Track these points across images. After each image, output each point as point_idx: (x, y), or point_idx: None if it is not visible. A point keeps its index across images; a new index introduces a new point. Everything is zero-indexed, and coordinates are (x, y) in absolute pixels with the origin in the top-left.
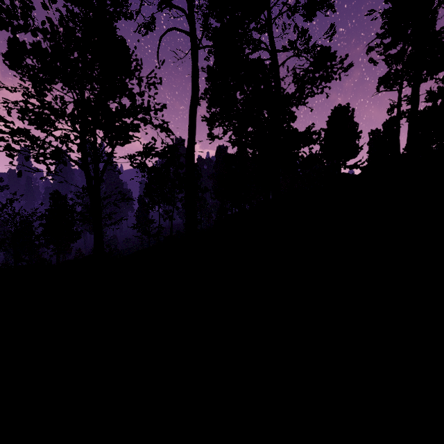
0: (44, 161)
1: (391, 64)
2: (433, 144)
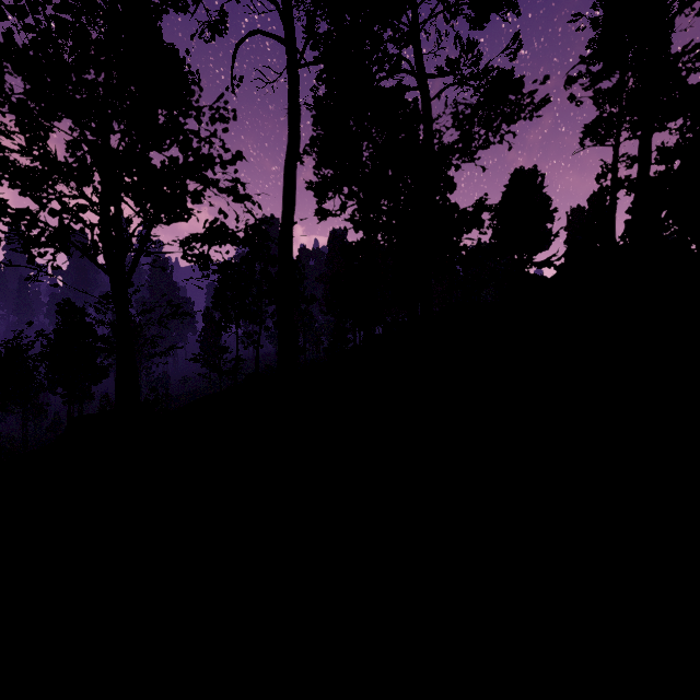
0: (28, 248)
1: (603, 104)
2: (666, 231)
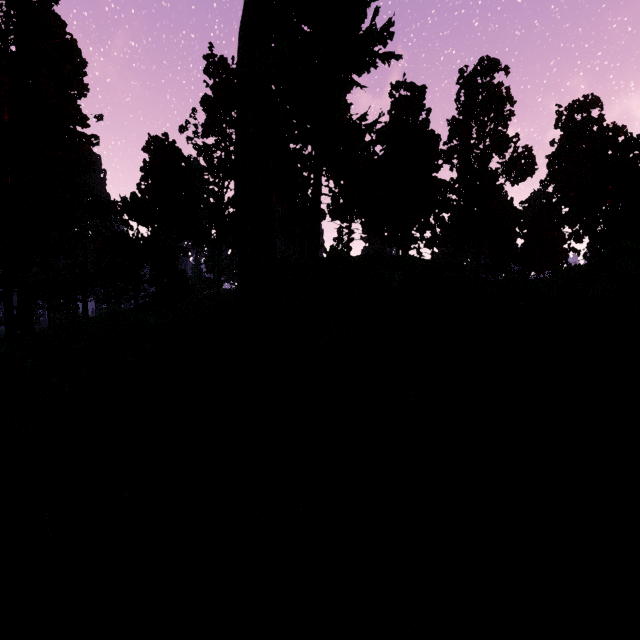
0: None
1: None
2: None
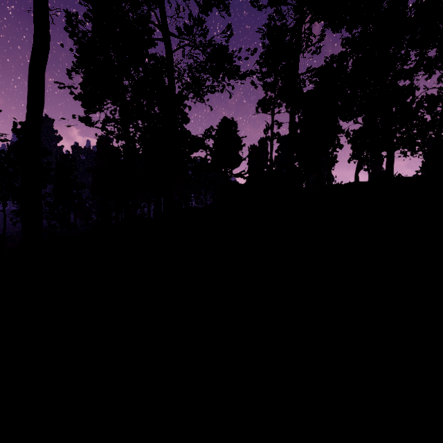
0: None
1: (267, 90)
2: None
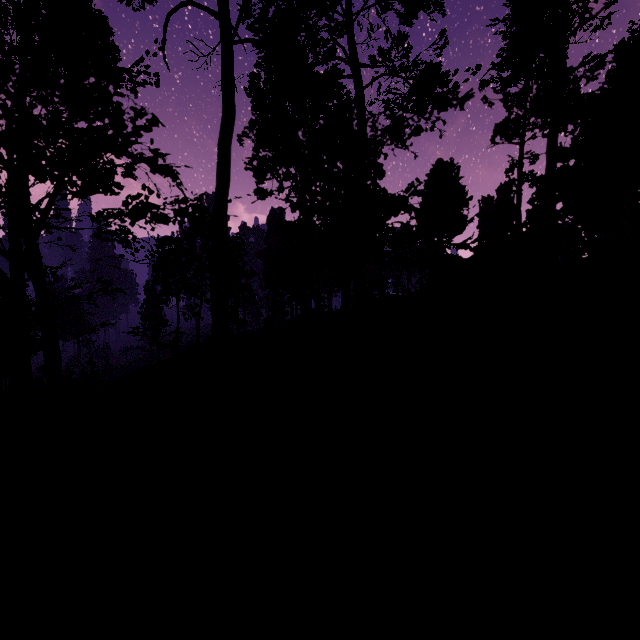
0: None
1: (511, 106)
2: (561, 220)
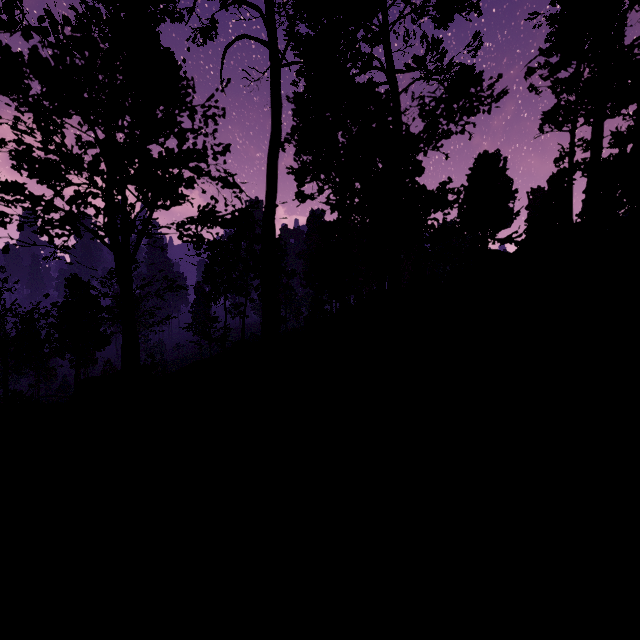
0: (47, 231)
1: (560, 93)
2: (621, 209)
